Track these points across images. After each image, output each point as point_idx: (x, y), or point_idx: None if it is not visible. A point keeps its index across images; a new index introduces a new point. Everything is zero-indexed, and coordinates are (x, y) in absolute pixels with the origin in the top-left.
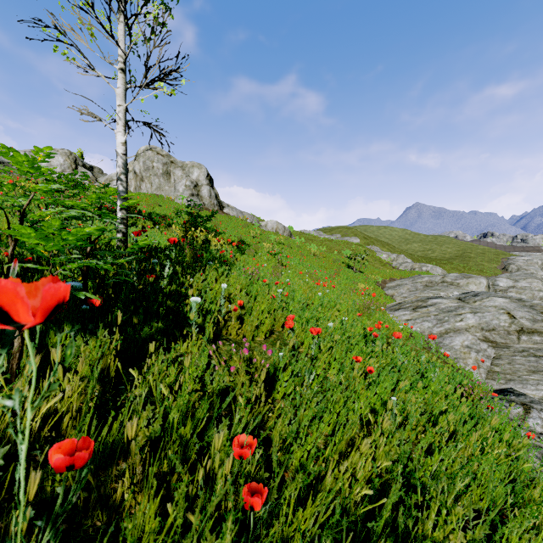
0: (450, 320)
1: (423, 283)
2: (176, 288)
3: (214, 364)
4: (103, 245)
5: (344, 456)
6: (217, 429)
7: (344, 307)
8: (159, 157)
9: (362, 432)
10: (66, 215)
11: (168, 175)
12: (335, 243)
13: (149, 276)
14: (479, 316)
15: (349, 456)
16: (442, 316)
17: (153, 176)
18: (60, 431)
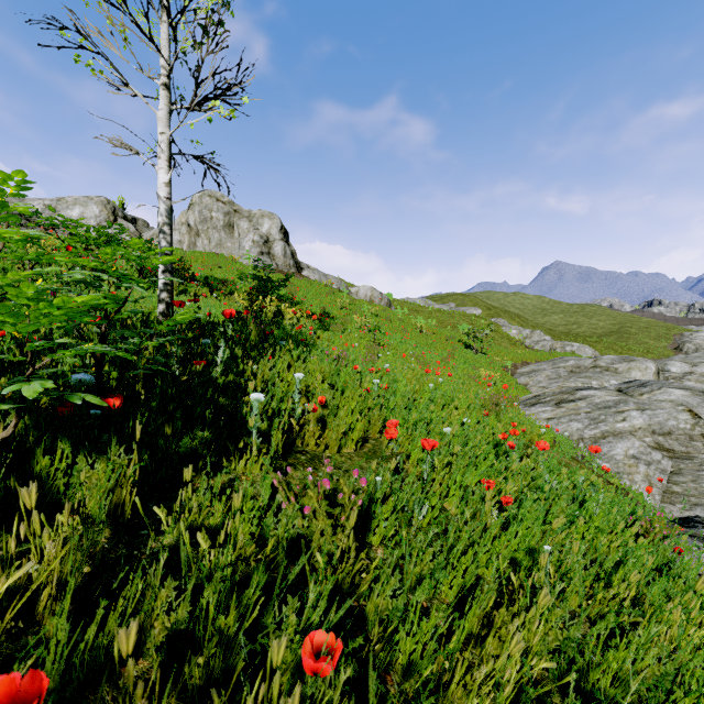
0: (609, 419)
1: (568, 369)
2: (234, 379)
3: (279, 499)
4: (138, 320)
5: (476, 641)
6: (283, 601)
7: (463, 403)
8: (219, 205)
9: (500, 596)
10: (71, 279)
11: (231, 228)
12: (448, 314)
13: (197, 362)
14: (649, 414)
15: (483, 643)
16: (597, 414)
17: (211, 229)
18: (35, 615)
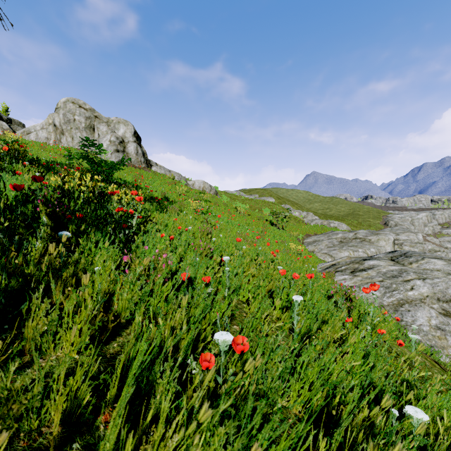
0: (400, 288)
1: (338, 239)
2: None
3: None
4: None
5: None
6: None
7: (323, 308)
8: (81, 110)
9: None
10: None
11: (91, 129)
12: (255, 202)
13: None
14: (430, 283)
15: None
16: (389, 283)
17: (74, 129)
18: None
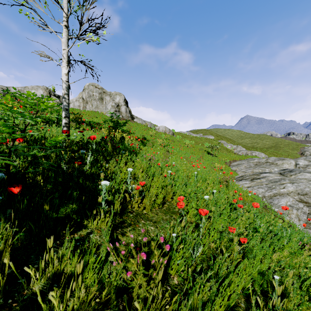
0: (276, 187)
1: (254, 163)
2: (96, 171)
3: (112, 257)
4: None
5: None
6: None
7: (211, 181)
8: (96, 89)
9: (247, 305)
10: None
11: (102, 99)
12: (199, 139)
13: (77, 162)
14: (296, 185)
15: None
16: (271, 185)
17: (93, 100)
18: None
